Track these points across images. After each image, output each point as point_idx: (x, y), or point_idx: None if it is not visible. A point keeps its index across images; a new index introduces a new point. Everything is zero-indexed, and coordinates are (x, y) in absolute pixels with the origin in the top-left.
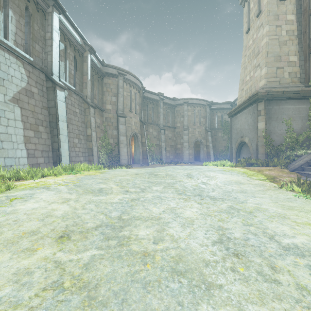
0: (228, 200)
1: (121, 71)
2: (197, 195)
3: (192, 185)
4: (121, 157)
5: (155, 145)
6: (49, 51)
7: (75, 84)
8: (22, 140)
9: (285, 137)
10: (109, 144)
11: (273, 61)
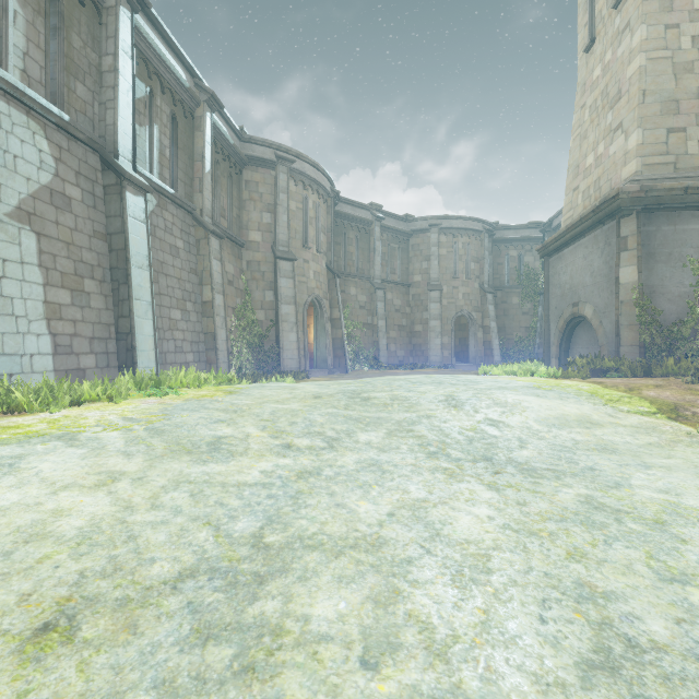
0: (573, 478)
1: (284, 153)
2: (481, 459)
3: (463, 428)
4: (283, 353)
5: (362, 325)
6: (109, 101)
7: (175, 182)
8: (41, 313)
9: (691, 303)
10: (256, 322)
11: (658, 115)
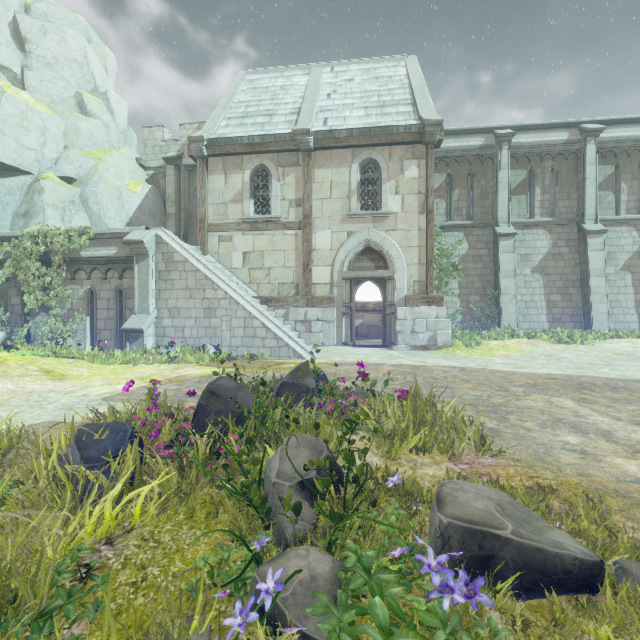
0: None
1: None
2: None
3: None
4: None
5: None
6: None
7: None
8: (632, 305)
9: None
10: None
11: None
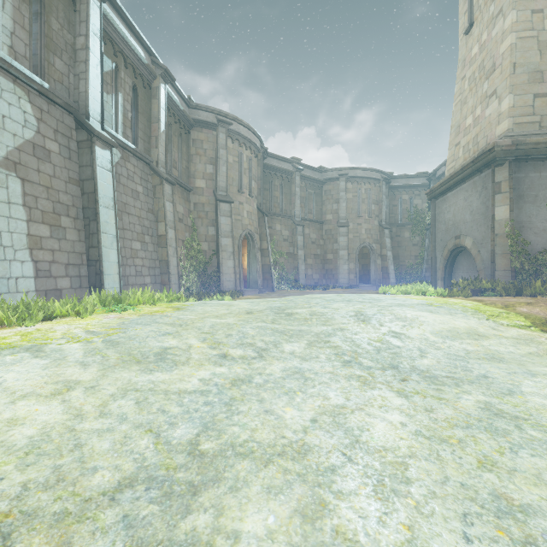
0: (470, 385)
1: (223, 117)
2: (388, 367)
3: (371, 339)
4: (222, 276)
5: (285, 254)
6: (82, 73)
7: (136, 140)
8: (24, 243)
9: None
10: (201, 252)
11: (526, 83)
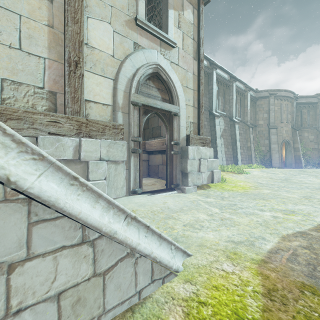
0: None
1: (272, 91)
2: None
3: None
4: (272, 161)
5: (311, 149)
6: (231, 106)
7: (240, 116)
8: (224, 153)
9: None
10: (261, 151)
11: None
